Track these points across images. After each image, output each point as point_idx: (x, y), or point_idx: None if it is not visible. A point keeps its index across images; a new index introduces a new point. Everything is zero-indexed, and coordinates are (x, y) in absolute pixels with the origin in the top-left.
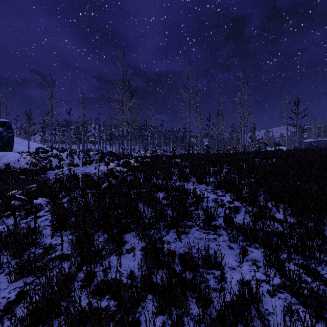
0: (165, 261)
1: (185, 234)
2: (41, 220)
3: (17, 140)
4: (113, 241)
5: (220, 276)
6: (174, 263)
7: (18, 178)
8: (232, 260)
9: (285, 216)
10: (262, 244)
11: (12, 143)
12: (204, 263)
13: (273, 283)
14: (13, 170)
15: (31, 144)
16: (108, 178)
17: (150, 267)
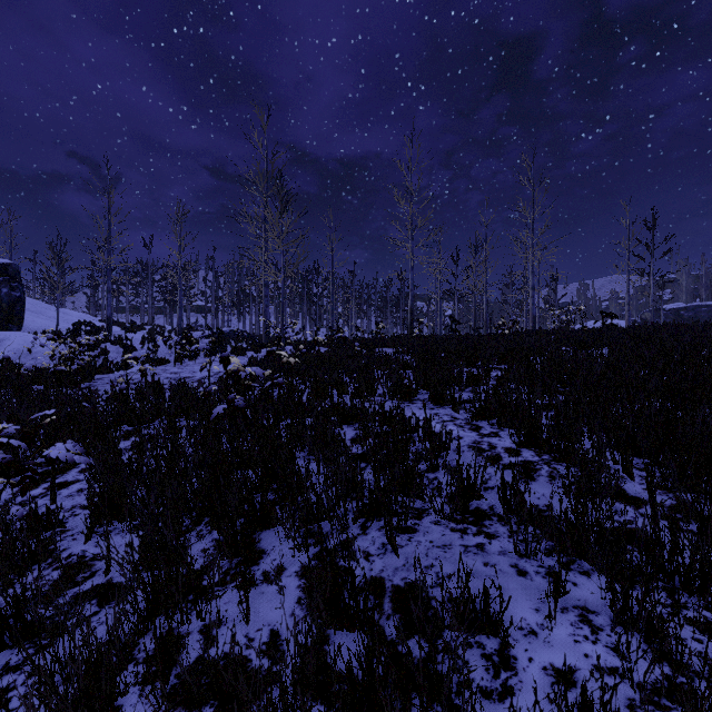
0: (358, 610)
1: (406, 533)
2: (67, 493)
3: (34, 306)
4: (232, 551)
5: (500, 654)
6: (381, 613)
7: (26, 391)
8: (527, 609)
9: (654, 493)
10: (604, 569)
11: (21, 313)
12: (456, 618)
13: (644, 685)
14: (16, 374)
15: (64, 314)
16: (226, 392)
17: (321, 624)
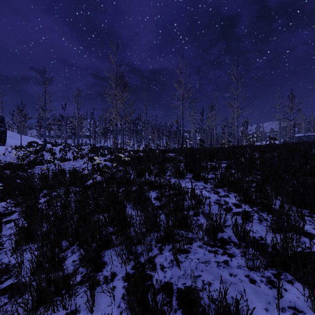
0: (157, 308)
1: (184, 253)
2: (9, 226)
3: (12, 134)
4: (88, 263)
5: None
6: (171, 307)
7: (0, 174)
8: (260, 309)
9: None
10: (308, 285)
11: (5, 137)
12: None
13: None
14: None
15: (25, 138)
16: (93, 174)
17: (135, 314)
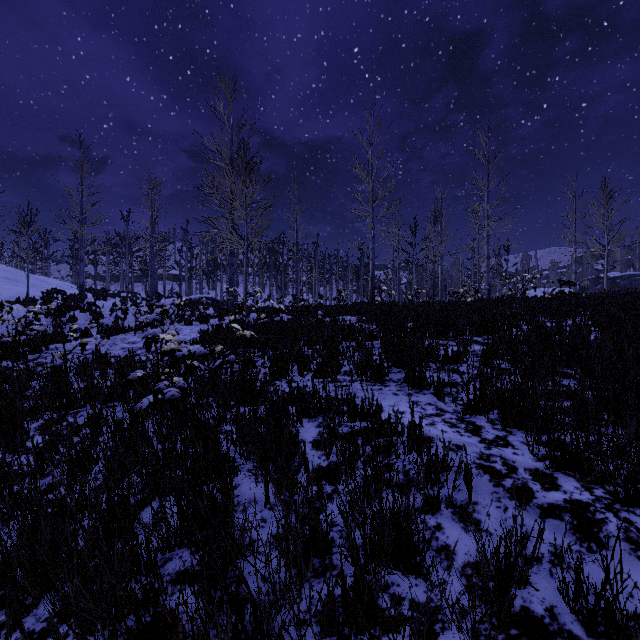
0: None
1: None
2: None
3: (13, 274)
4: None
5: None
6: None
7: None
8: None
9: None
10: None
11: None
12: None
13: None
14: None
15: (43, 282)
16: (158, 379)
17: None
